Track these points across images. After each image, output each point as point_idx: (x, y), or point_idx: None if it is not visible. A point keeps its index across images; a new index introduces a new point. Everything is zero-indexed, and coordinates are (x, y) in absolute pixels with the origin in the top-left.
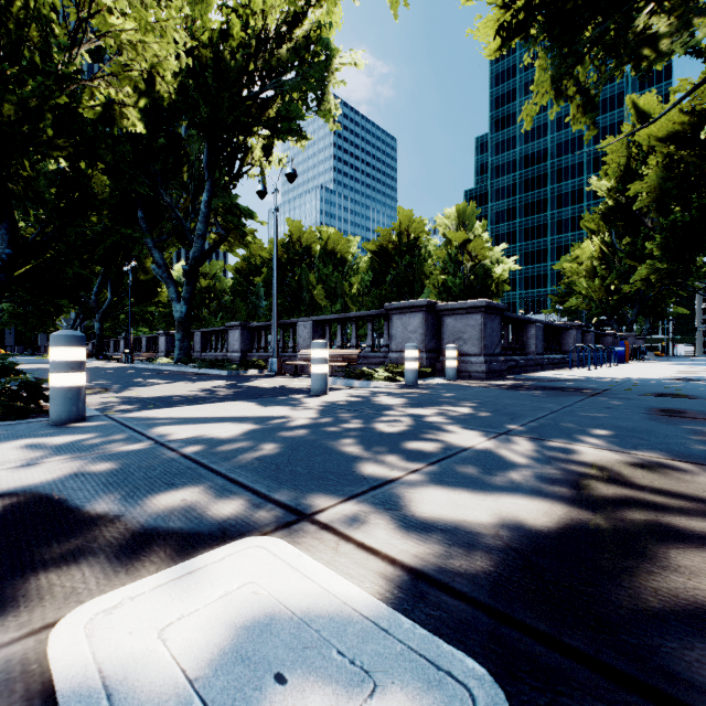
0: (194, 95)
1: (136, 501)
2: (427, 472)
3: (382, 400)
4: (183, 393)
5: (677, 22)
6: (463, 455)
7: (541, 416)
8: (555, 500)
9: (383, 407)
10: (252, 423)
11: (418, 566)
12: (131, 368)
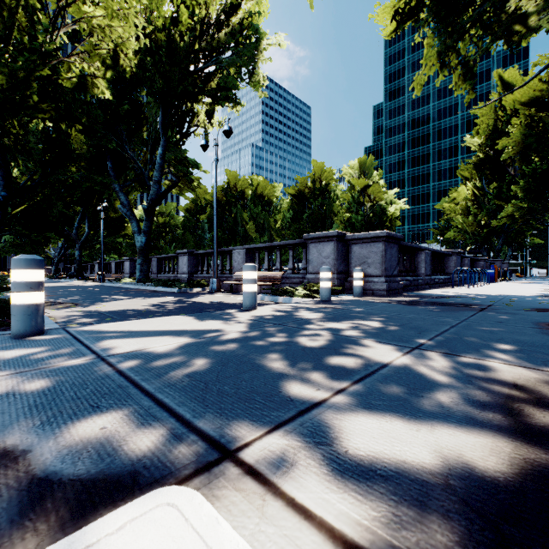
0: (152, 70)
1: (53, 430)
2: (353, 393)
3: (302, 315)
4: (138, 307)
5: (544, 3)
6: (384, 371)
7: (444, 330)
8: (495, 430)
9: (304, 321)
10: (189, 336)
11: (364, 543)
12: (102, 287)
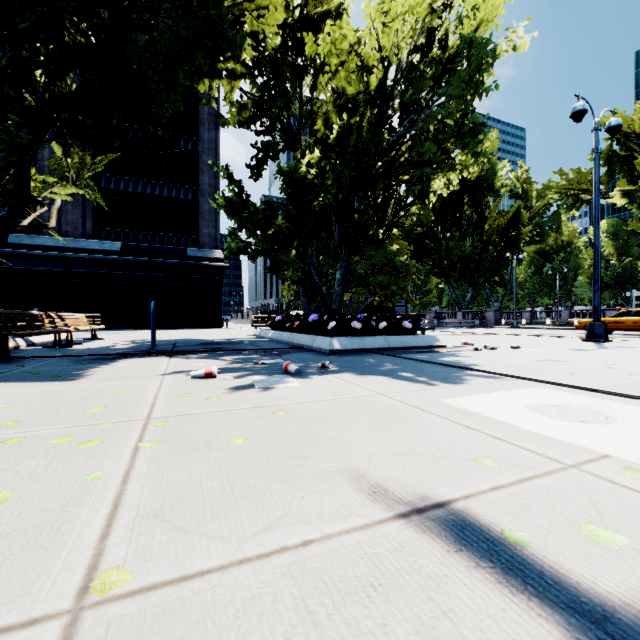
0: None
1: None
2: None
3: None
4: None
5: None
6: None
7: None
8: None
9: None
10: None
11: None
12: None
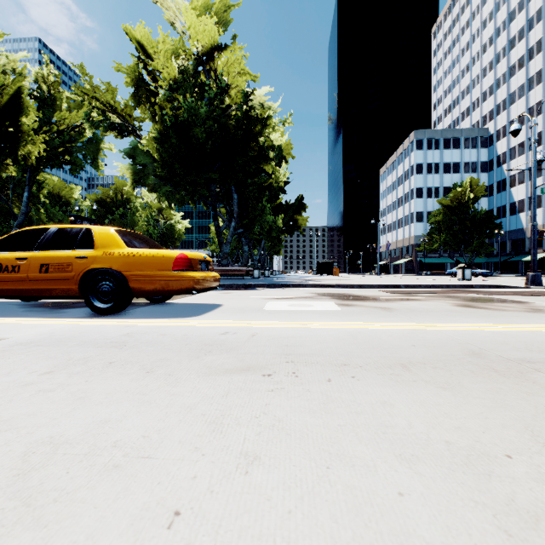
0: None
1: None
2: None
3: None
4: None
5: None
6: None
7: None
8: None
9: None
10: None
11: None
12: None
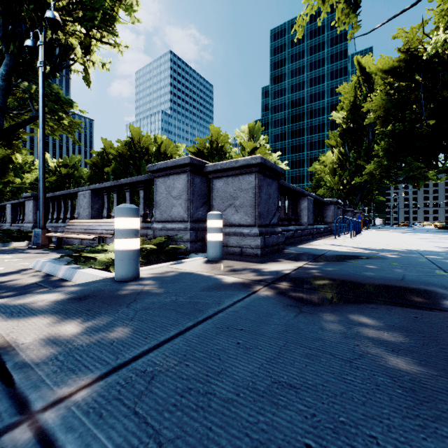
0: None
1: None
2: None
3: None
4: None
5: None
6: None
7: None
8: None
9: None
10: None
11: None
12: None
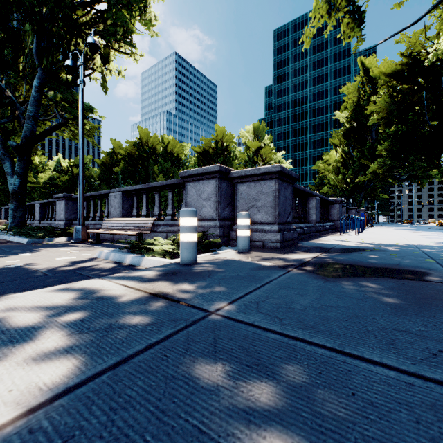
0: None
1: None
2: None
3: None
4: None
5: None
6: None
7: None
8: None
9: None
10: None
11: None
12: None
